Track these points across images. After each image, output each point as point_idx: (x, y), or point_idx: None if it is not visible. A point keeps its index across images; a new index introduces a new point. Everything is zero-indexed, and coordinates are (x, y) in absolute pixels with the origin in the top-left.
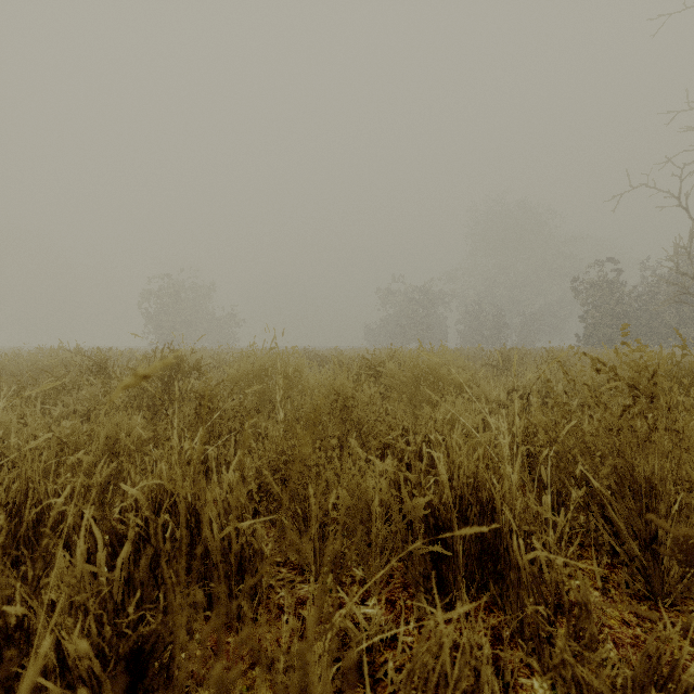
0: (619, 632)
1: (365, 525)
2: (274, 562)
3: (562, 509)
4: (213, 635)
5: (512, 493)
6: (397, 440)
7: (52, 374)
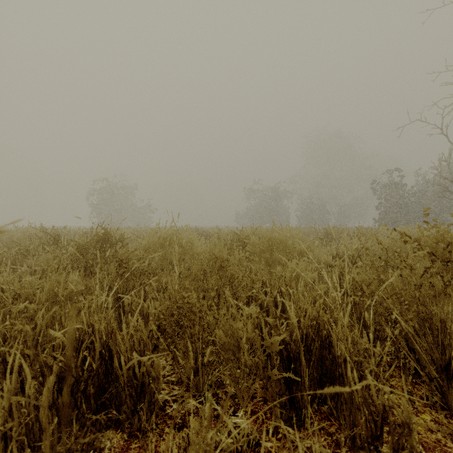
0: (425, 437)
1: (236, 356)
2: (170, 381)
3: (378, 341)
4: (120, 443)
5: (343, 332)
6: (258, 291)
7: (20, 244)
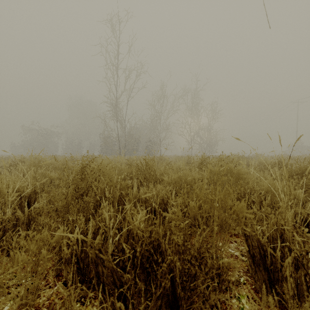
0: None
1: None
2: None
3: None
4: None
5: None
6: None
7: None
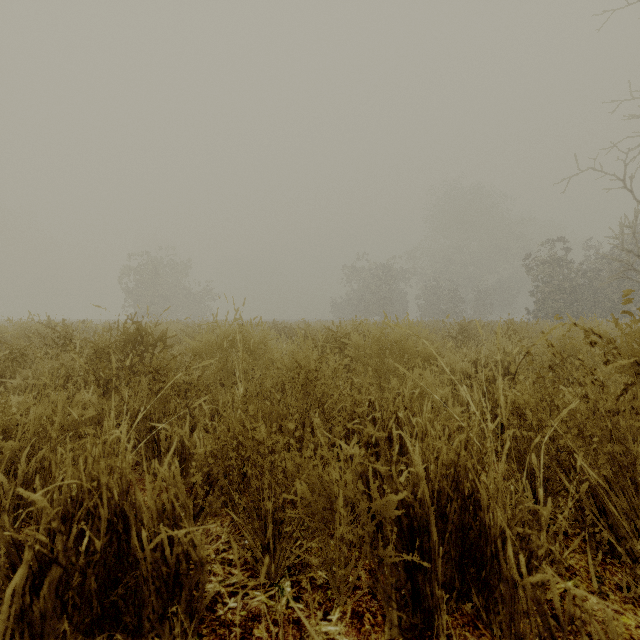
0: None
1: (328, 525)
2: (226, 560)
3: (549, 498)
4: None
5: (497, 485)
6: (363, 417)
7: (12, 346)
